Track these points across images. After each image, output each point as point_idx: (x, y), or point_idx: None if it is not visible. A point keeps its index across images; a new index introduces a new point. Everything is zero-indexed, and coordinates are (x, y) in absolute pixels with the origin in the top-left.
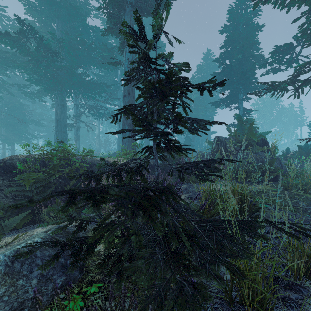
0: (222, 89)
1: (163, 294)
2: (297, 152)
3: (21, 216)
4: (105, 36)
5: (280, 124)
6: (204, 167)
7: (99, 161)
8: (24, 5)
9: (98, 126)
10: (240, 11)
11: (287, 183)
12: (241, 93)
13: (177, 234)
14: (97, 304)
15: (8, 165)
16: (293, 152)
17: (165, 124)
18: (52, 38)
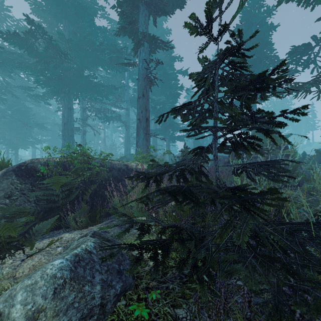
0: None
1: (281, 299)
2: (315, 157)
3: (51, 221)
4: (113, 37)
5: (291, 128)
6: (270, 168)
7: (118, 164)
8: (30, 5)
9: (104, 130)
10: (253, 10)
11: (313, 188)
12: None
13: (257, 237)
14: (166, 312)
15: (29, 168)
16: (309, 156)
17: (270, 118)
18: (60, 39)
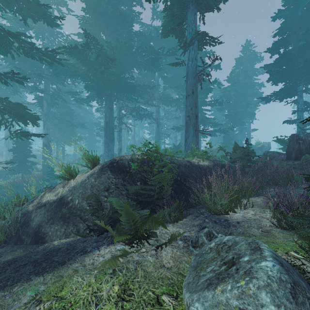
0: (276, 81)
1: None
2: None
3: (159, 215)
4: (147, 39)
5: None
6: None
7: (182, 161)
8: (79, 20)
9: (134, 127)
10: None
11: None
12: (300, 85)
13: None
14: None
15: (120, 165)
16: None
17: None
18: (107, 47)
